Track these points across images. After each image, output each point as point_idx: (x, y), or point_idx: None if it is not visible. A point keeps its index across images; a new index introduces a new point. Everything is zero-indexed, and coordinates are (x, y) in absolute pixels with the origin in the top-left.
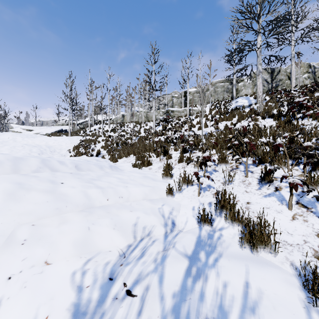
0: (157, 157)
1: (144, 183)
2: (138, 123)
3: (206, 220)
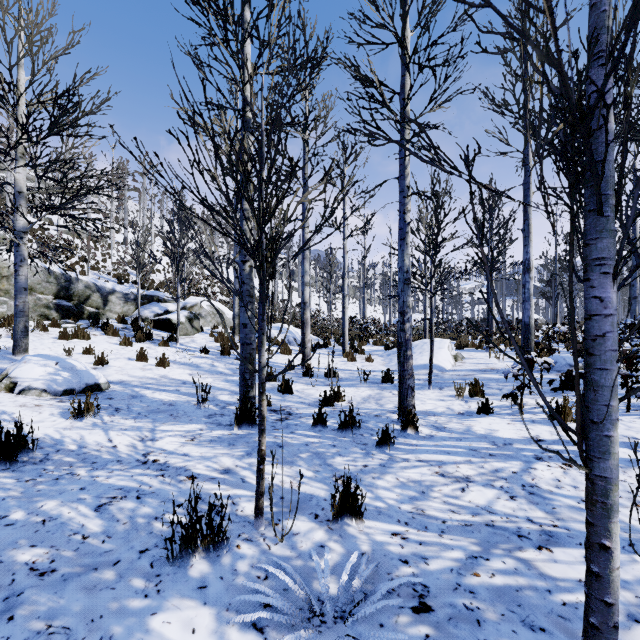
0: None
1: None
2: None
3: None
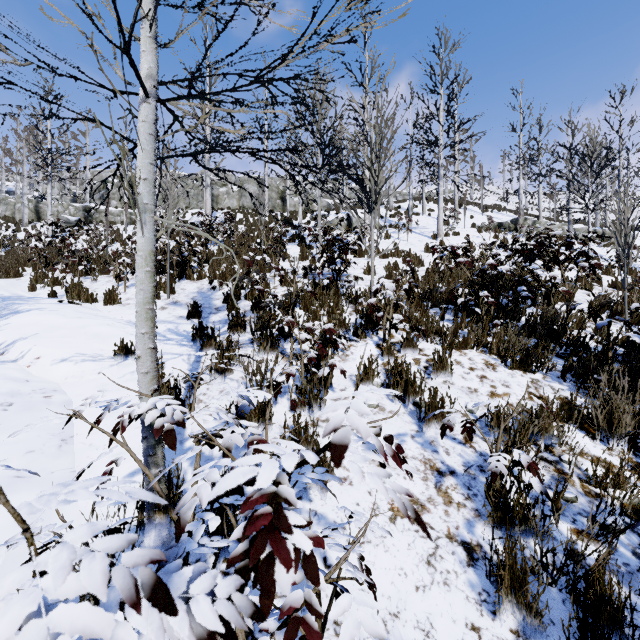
0: (35, 271)
1: (2, 280)
2: (13, 221)
3: (54, 294)
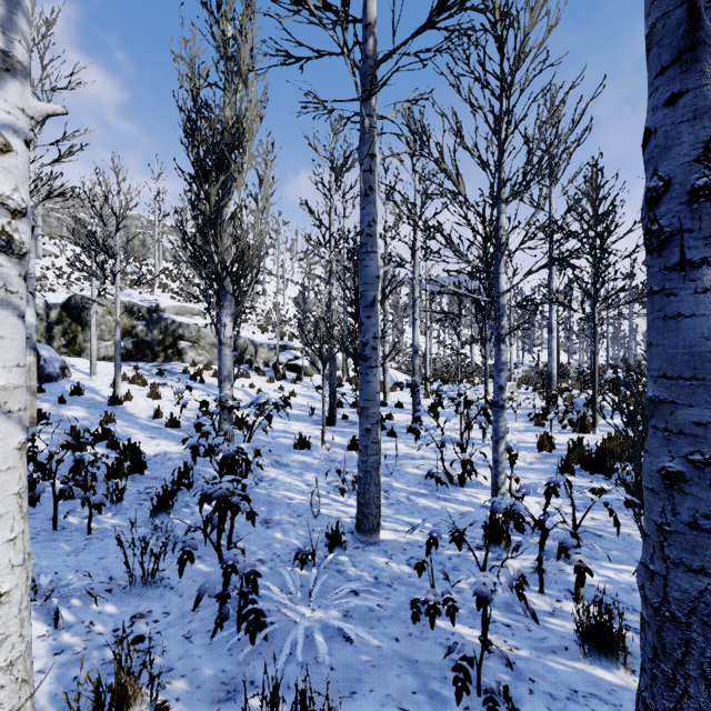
0: None
1: None
2: None
3: None
